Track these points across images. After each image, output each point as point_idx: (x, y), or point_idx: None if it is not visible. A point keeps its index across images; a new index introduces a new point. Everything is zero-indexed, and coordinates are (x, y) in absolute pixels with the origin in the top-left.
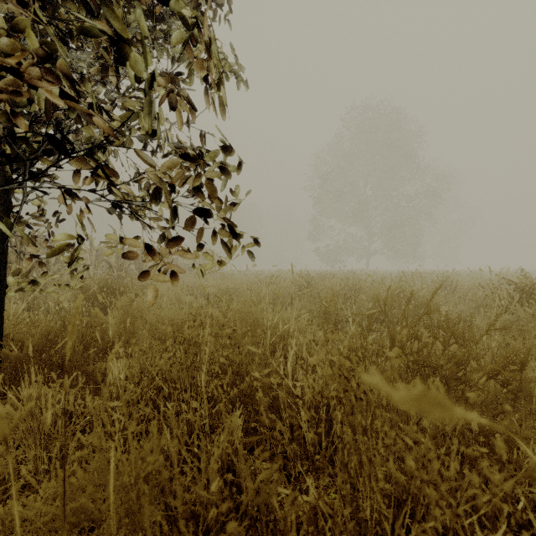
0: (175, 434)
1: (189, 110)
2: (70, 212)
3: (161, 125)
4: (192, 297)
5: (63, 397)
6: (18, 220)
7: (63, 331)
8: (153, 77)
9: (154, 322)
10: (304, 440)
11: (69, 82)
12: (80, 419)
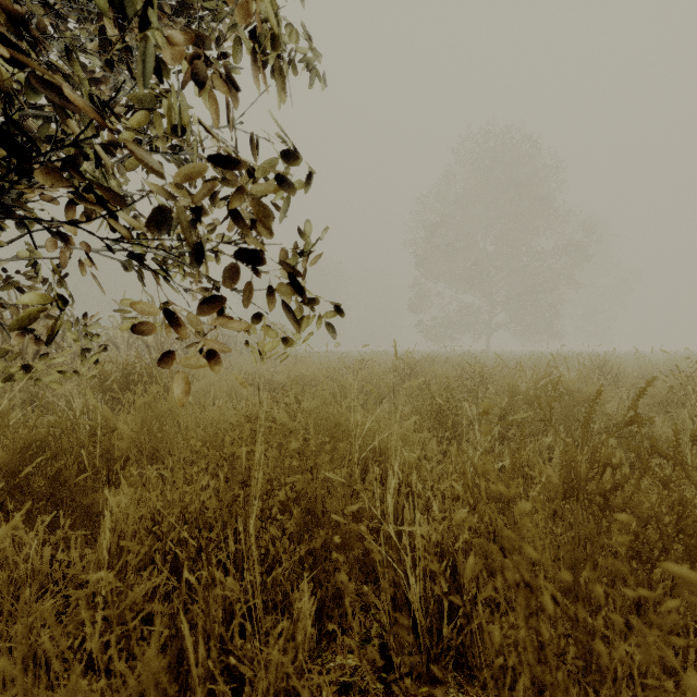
0: (201, 626)
1: (229, 92)
2: (64, 265)
3: (187, 121)
4: (252, 389)
5: (32, 551)
6: (4, 281)
7: (50, 442)
8: (152, 5)
9: (190, 427)
10: (414, 621)
11: (16, 30)
12: (61, 585)
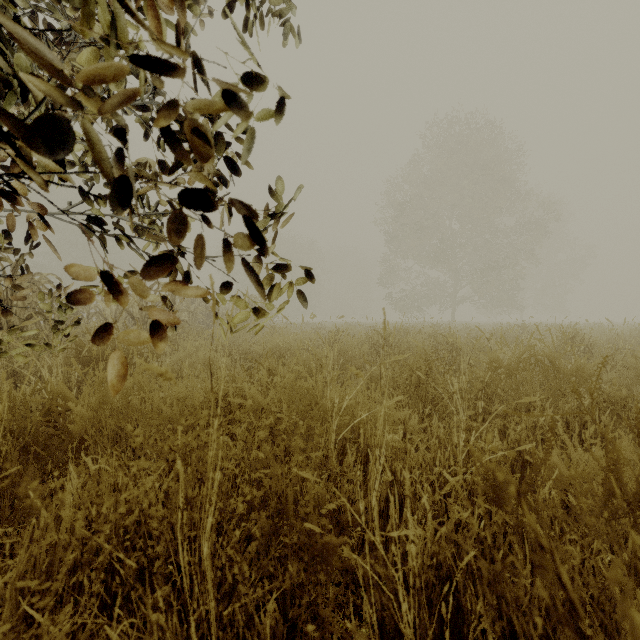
0: None
1: None
2: (11, 227)
3: (128, 40)
4: (228, 359)
5: None
6: None
7: None
8: None
9: (155, 404)
10: None
11: None
12: None
